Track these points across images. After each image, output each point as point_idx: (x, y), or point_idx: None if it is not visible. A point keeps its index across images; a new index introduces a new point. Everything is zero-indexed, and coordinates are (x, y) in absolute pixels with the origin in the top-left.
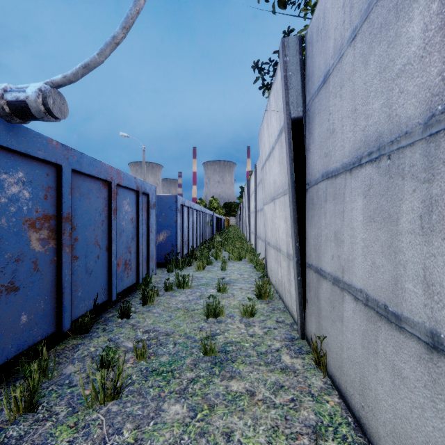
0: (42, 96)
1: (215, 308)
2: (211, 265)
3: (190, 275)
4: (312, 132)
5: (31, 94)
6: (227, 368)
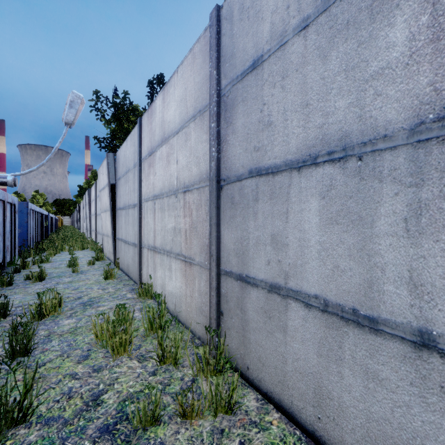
0: (14, 181)
1: (74, 263)
2: (59, 254)
3: (45, 259)
4: (118, 191)
5: (10, 180)
6: (84, 273)
